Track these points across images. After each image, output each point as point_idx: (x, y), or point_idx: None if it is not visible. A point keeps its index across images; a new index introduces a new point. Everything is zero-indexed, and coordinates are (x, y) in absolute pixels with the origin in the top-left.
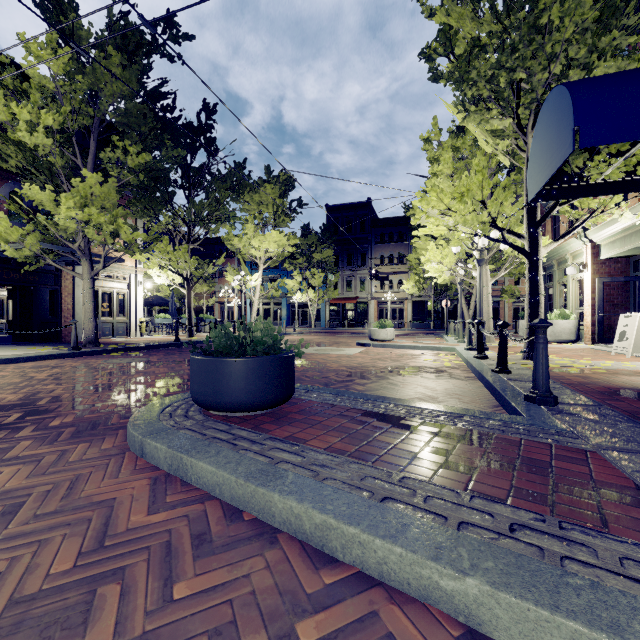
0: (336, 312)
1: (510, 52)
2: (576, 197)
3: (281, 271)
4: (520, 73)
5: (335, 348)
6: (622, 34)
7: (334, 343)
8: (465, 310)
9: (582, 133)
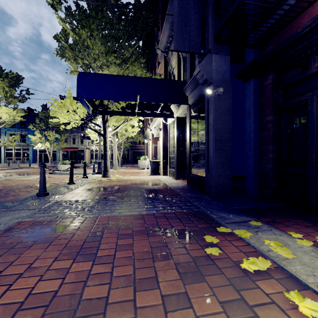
0: (66, 155)
1: (79, 51)
2: (108, 115)
3: (29, 130)
4: (86, 61)
5: (28, 176)
6: (115, 59)
7: (38, 173)
8: (118, 155)
9: (79, 93)
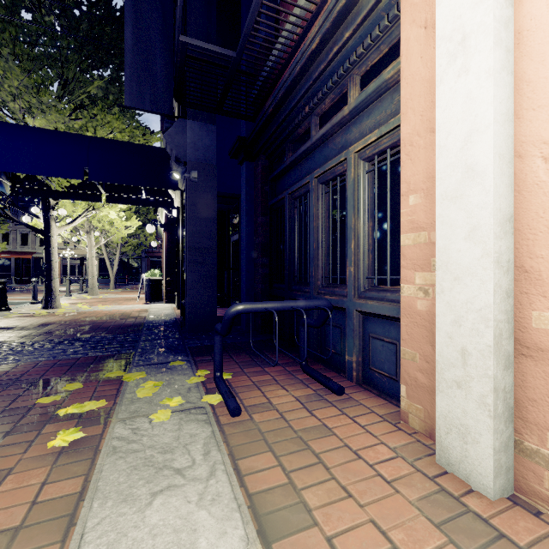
0: (6, 267)
1: None
2: (46, 197)
3: None
4: None
5: None
6: (54, 100)
7: None
8: (109, 269)
9: None
